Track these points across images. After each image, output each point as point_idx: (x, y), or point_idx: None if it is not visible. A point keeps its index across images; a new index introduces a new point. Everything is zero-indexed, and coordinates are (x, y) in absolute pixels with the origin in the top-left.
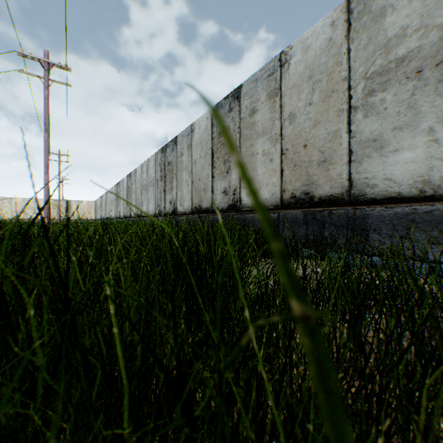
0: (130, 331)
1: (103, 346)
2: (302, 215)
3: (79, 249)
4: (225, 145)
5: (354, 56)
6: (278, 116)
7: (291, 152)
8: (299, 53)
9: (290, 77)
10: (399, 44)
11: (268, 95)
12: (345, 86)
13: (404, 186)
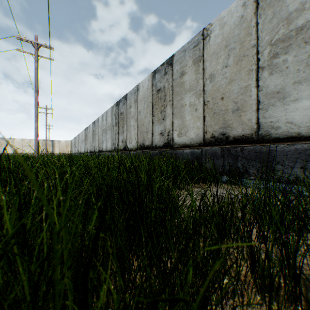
0: (61, 277)
1: (28, 298)
2: (220, 150)
3: (26, 183)
4: (161, 99)
5: (261, 28)
6: (201, 77)
7: (211, 103)
8: (217, 28)
9: (210, 47)
10: (299, 16)
11: (193, 61)
12: (254, 52)
13: (303, 128)
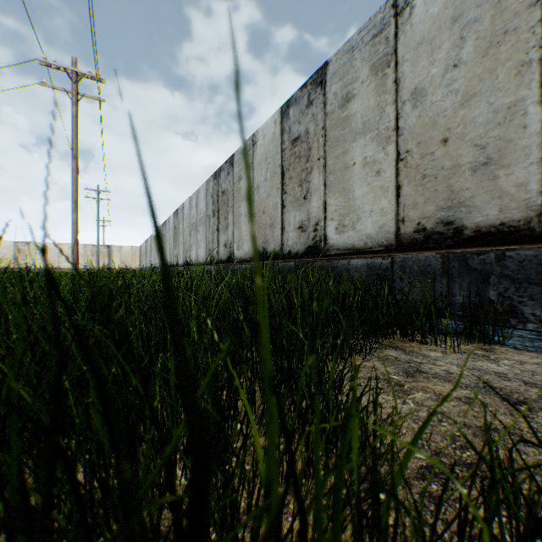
0: None
1: None
2: (439, 261)
3: None
4: (301, 157)
5: None
6: (391, 99)
7: (415, 155)
8: None
9: (414, 28)
10: None
11: (372, 69)
12: (535, 17)
13: None
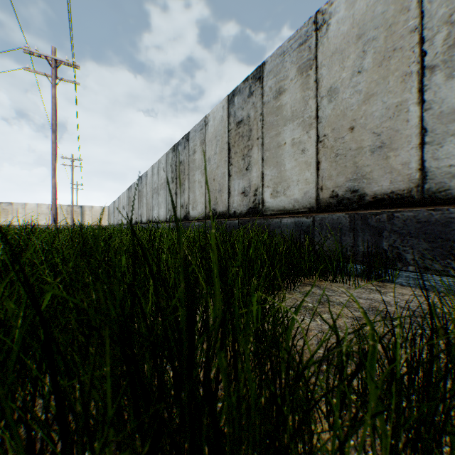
0: None
1: None
2: (348, 220)
3: None
4: (244, 136)
5: None
6: (313, 94)
7: (330, 138)
8: (342, 8)
9: (329, 41)
10: None
11: (299, 70)
12: (415, 40)
13: None
